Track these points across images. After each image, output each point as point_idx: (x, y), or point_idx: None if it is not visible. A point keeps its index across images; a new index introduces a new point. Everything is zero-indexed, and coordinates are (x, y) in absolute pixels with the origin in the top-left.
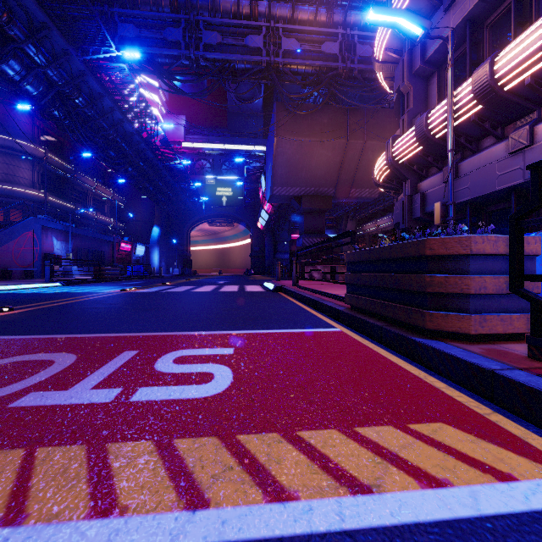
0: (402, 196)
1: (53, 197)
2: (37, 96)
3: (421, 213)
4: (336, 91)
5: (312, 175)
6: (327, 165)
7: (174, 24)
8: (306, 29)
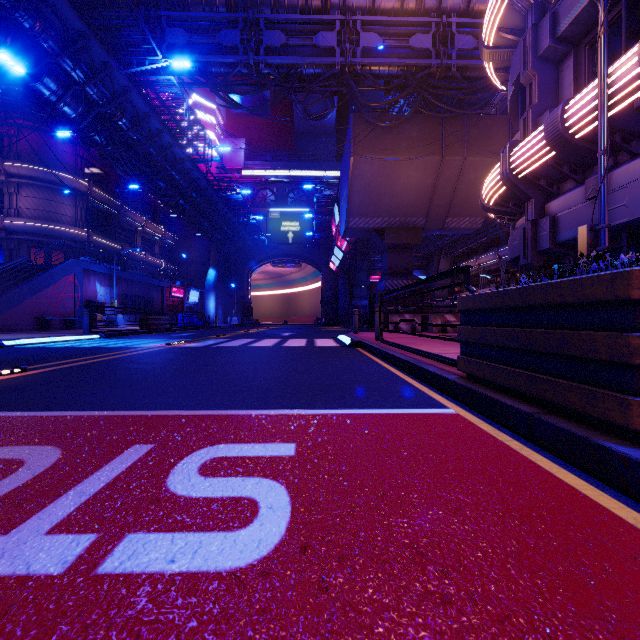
0: (522, 222)
1: (98, 237)
2: (76, 118)
3: (550, 244)
4: (428, 96)
5: (397, 202)
6: (416, 189)
7: (230, 26)
8: (391, 19)
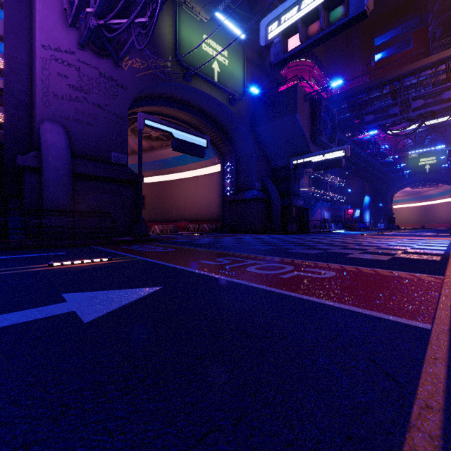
0: None
1: (316, 190)
2: None
3: None
4: None
5: None
6: None
7: (393, 105)
8: None
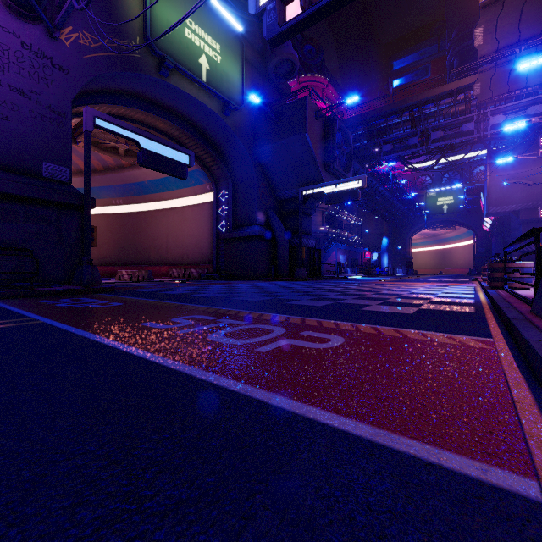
0: None
1: (330, 229)
2: None
3: None
4: None
5: (527, 194)
6: None
7: (412, 135)
8: (512, 104)
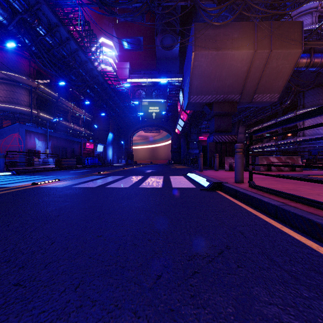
0: None
1: (43, 113)
2: (4, 22)
3: None
4: (250, 1)
5: (222, 84)
6: (235, 75)
7: None
8: None
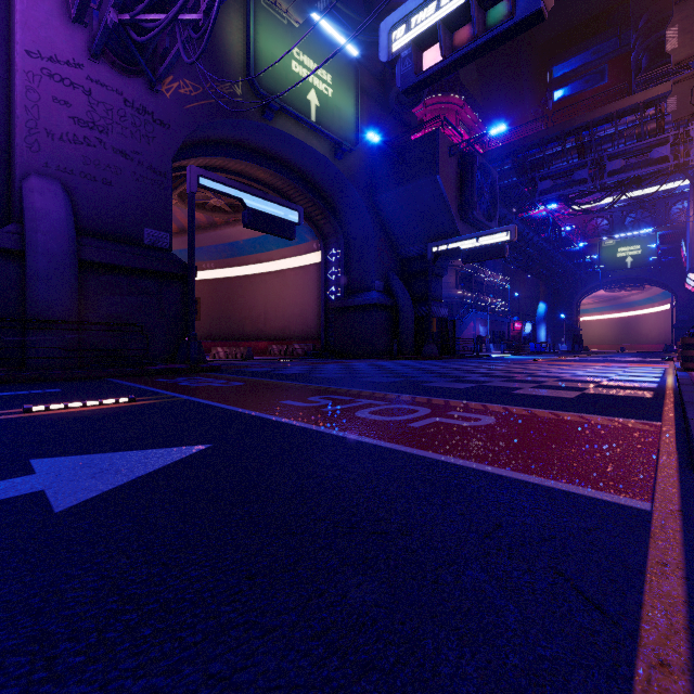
0: None
1: (467, 292)
2: None
3: None
4: None
5: None
6: None
7: (580, 166)
8: None
